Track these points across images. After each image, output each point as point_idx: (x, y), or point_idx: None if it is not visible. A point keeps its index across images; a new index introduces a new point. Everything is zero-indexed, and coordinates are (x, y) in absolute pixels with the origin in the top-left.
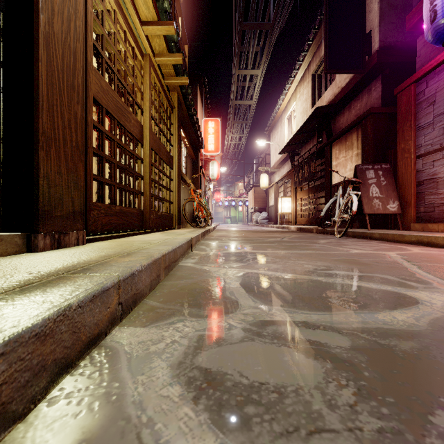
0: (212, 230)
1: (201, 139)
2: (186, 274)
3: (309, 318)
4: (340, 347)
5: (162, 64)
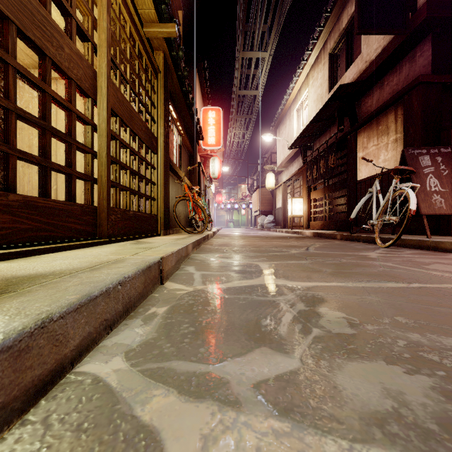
0: (212, 236)
1: (199, 127)
2: None
3: None
4: None
5: None
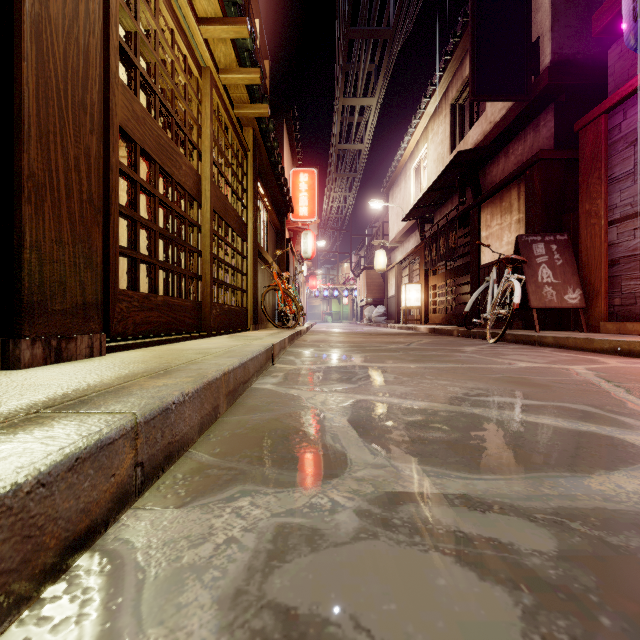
0: (305, 332)
1: (289, 198)
2: (263, 403)
3: (470, 488)
4: (539, 554)
5: (230, 84)
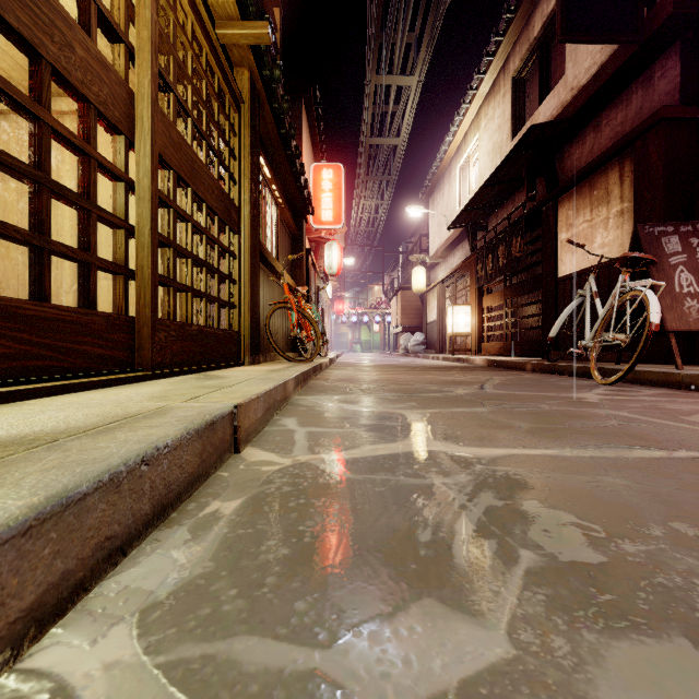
0: (328, 366)
1: (307, 194)
2: None
3: None
4: None
5: None
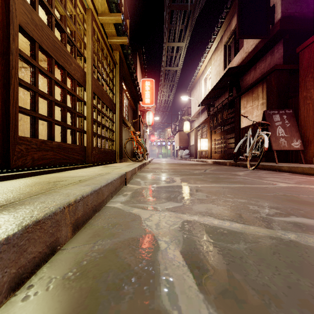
0: (148, 163)
1: (139, 93)
2: (108, 225)
3: None
4: None
5: (105, 24)
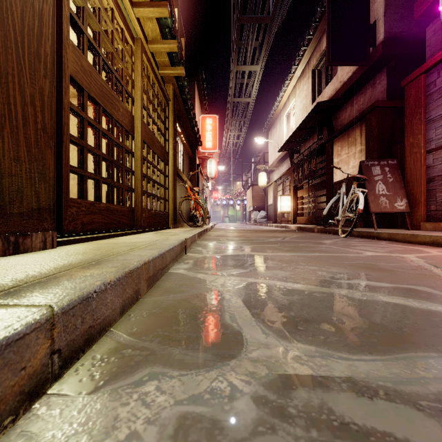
0: (210, 229)
1: (198, 135)
2: (176, 285)
3: (354, 370)
4: None
5: (156, 52)
